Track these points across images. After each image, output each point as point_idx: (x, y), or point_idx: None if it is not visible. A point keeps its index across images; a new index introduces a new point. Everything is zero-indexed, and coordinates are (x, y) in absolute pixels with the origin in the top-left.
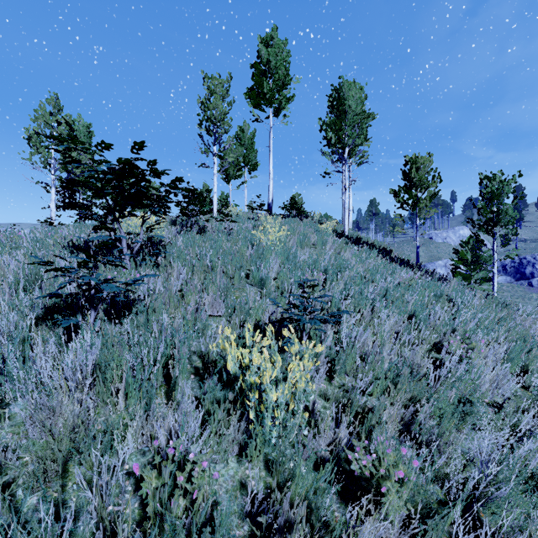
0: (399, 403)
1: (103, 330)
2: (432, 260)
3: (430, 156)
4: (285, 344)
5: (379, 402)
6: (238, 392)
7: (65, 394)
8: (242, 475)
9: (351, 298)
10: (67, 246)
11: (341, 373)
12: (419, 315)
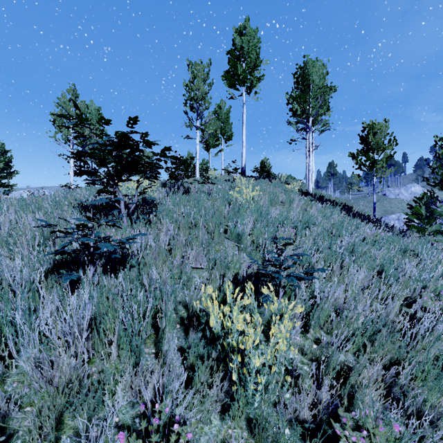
0: (379, 364)
1: (102, 282)
2: (385, 214)
3: (386, 122)
4: (263, 299)
5: (355, 358)
6: (220, 351)
7: (61, 349)
8: (225, 434)
9: (321, 252)
10: (78, 207)
11: (315, 327)
12: (387, 270)
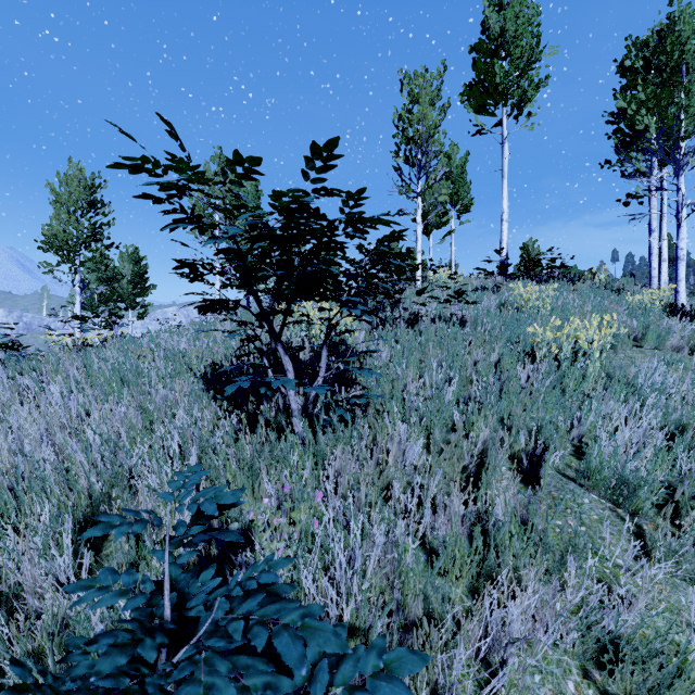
0: None
1: None
2: None
3: None
4: None
5: None
6: None
7: None
8: None
9: None
10: (202, 377)
11: None
12: None
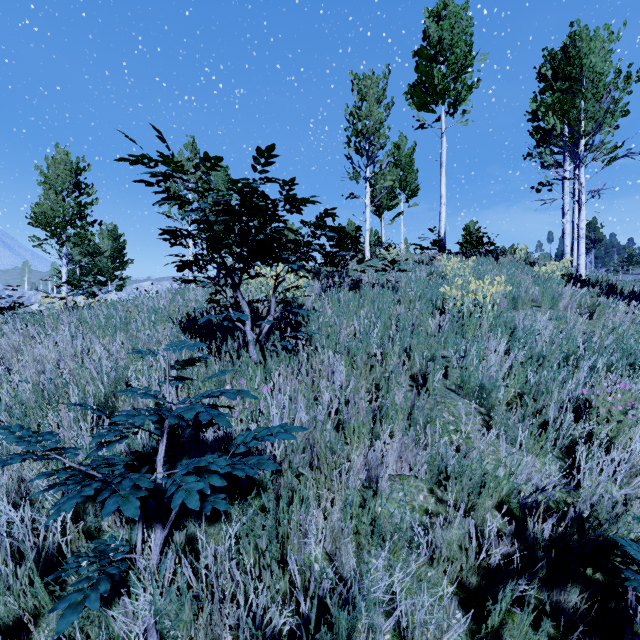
0: None
1: (192, 537)
2: None
3: None
4: None
5: None
6: None
7: None
8: None
9: None
10: (179, 323)
11: None
12: None
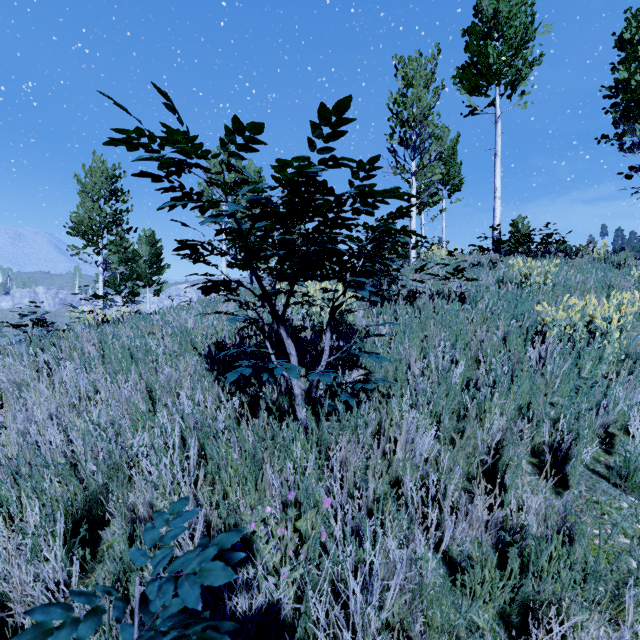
0: None
1: None
2: None
3: None
4: None
5: None
6: None
7: None
8: None
9: None
10: (205, 356)
11: None
12: None
